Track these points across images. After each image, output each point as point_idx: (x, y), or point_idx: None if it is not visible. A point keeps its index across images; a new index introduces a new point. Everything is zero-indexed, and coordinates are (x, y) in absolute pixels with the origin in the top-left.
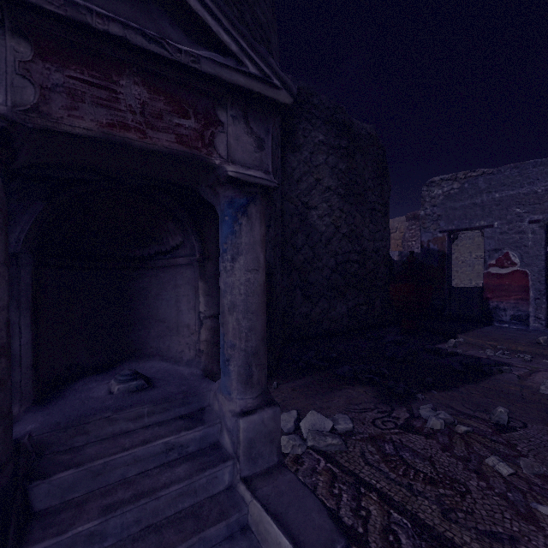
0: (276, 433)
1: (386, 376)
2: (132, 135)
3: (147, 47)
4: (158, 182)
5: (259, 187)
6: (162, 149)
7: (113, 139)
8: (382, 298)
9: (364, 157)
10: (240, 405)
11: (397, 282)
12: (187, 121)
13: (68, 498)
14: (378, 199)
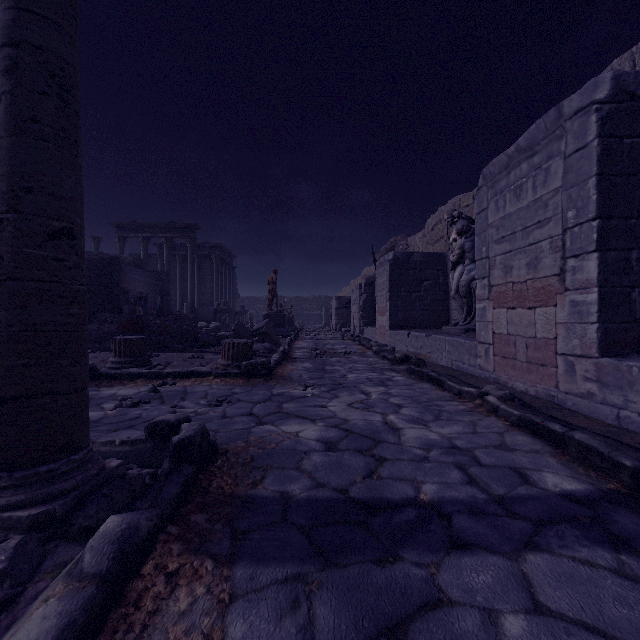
0: None
1: None
2: None
3: None
4: None
5: None
6: None
7: None
8: None
9: None
10: None
11: None
12: None
13: None
14: None
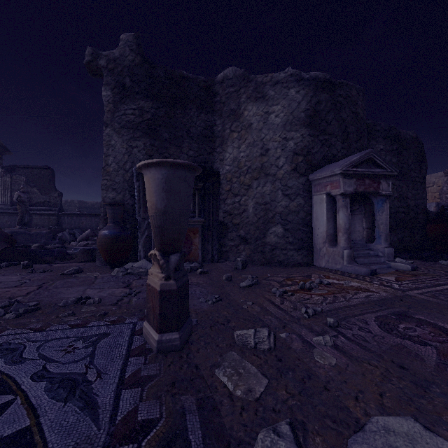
0: (393, 254)
1: (425, 258)
2: (367, 190)
3: (370, 173)
4: (357, 194)
5: (389, 195)
6: (371, 191)
7: (364, 191)
8: (420, 234)
9: (408, 151)
10: (384, 246)
11: (432, 224)
12: (375, 184)
13: (354, 256)
14: (418, 175)
